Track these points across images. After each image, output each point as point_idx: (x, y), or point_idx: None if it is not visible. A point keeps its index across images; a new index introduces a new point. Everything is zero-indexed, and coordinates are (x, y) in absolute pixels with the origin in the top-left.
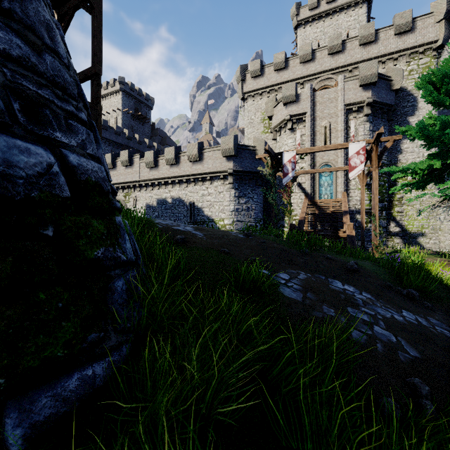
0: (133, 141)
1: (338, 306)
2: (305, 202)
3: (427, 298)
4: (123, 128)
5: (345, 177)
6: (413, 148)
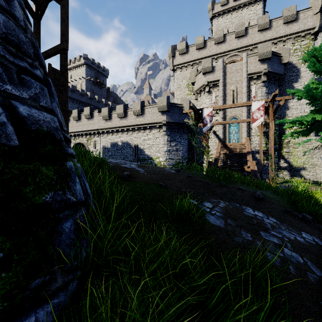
0: (94, 101)
1: (253, 231)
2: (219, 145)
3: (317, 220)
4: (86, 91)
5: (248, 127)
6: (297, 105)
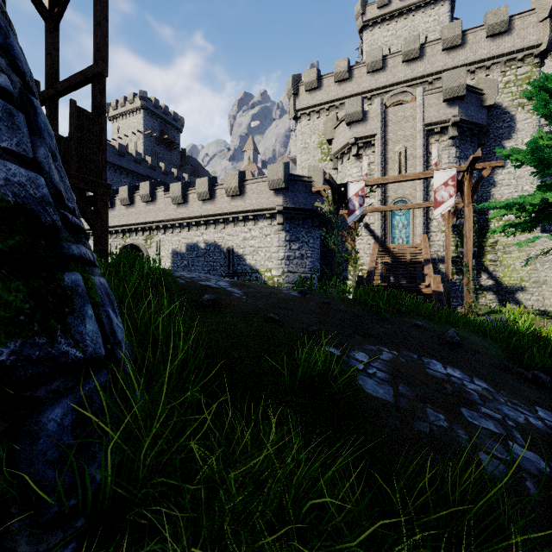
0: (158, 171)
1: (448, 408)
2: (375, 248)
3: None
4: (145, 155)
5: (425, 216)
6: (510, 179)
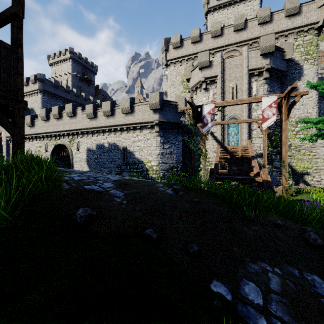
0: (80, 98)
1: None
2: (218, 148)
3: None
4: (72, 88)
5: (249, 128)
6: (300, 105)
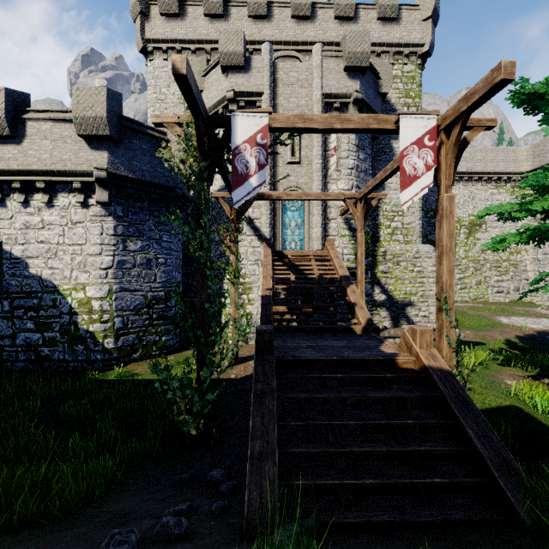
0: None
1: None
2: (267, 255)
3: None
4: None
5: (323, 214)
6: (397, 184)
